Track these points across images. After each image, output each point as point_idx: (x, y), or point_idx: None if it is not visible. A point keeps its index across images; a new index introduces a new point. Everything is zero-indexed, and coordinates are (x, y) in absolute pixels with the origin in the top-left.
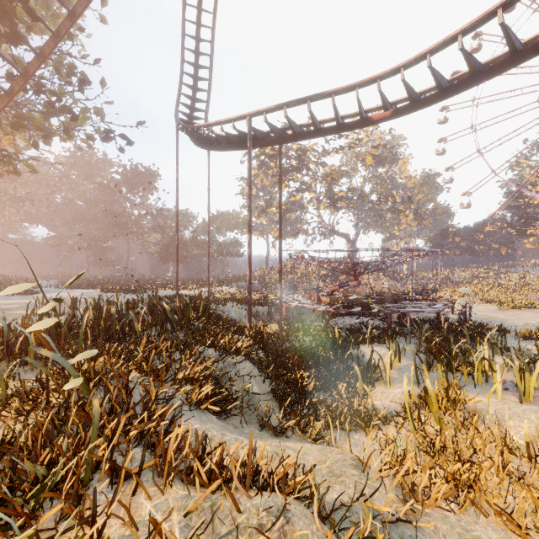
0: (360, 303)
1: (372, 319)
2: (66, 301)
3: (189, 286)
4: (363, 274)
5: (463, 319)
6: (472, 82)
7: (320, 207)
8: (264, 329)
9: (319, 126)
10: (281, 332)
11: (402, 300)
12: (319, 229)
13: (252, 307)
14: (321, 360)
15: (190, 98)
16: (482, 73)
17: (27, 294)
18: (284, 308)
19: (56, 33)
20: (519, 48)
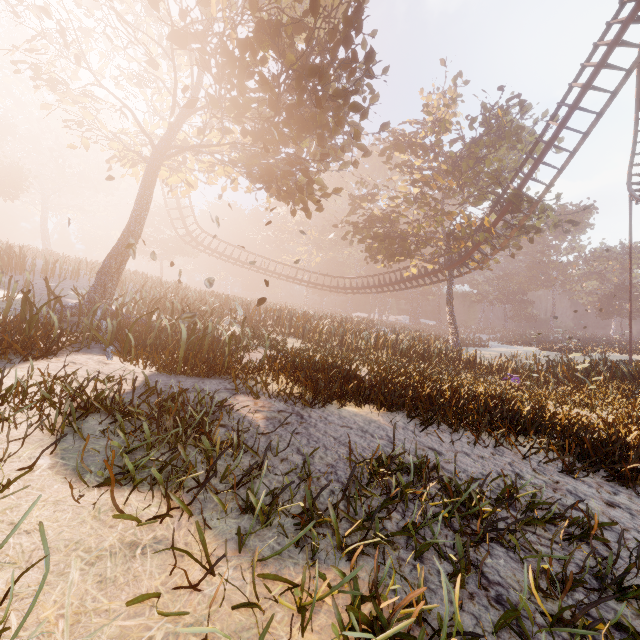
0: None
1: None
2: (520, 356)
3: None
4: None
5: None
6: None
7: None
8: None
9: None
10: None
11: None
12: None
13: None
14: None
15: None
16: None
17: (484, 347)
18: None
19: (538, 200)
20: None
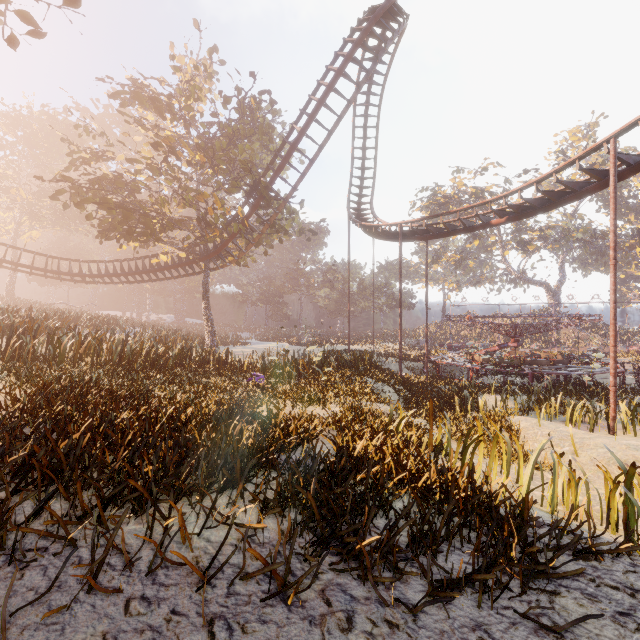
0: (511, 364)
1: (522, 379)
2: (274, 352)
3: (357, 342)
4: (565, 332)
5: (619, 384)
6: (555, 206)
7: (504, 253)
8: (414, 379)
9: (453, 227)
10: (427, 381)
11: (564, 363)
12: (507, 276)
13: (409, 363)
14: (446, 399)
15: (359, 187)
16: (560, 202)
17: (244, 345)
18: (437, 364)
19: (286, 200)
20: (580, 188)
